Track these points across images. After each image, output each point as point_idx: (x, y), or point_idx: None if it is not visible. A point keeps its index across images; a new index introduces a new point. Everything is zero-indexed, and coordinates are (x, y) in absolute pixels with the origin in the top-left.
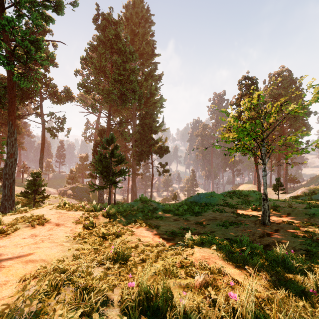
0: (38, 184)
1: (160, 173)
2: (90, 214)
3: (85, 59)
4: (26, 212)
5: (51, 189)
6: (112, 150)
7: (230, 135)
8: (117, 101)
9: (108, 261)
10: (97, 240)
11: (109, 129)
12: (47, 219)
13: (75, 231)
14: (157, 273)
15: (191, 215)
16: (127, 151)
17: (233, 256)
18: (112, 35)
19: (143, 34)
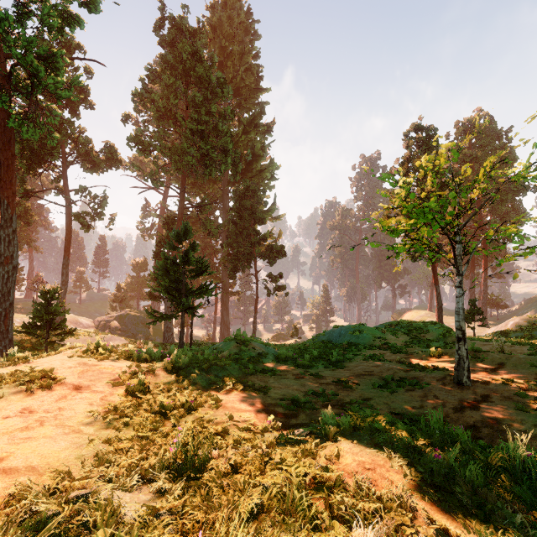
0: (53, 310)
1: (270, 291)
2: (142, 367)
3: (141, 94)
4: (25, 362)
5: (83, 319)
6: (187, 252)
7: (400, 220)
8: (195, 168)
9: (163, 476)
10: (150, 421)
11: (183, 216)
12: (59, 377)
13: (108, 401)
14: (266, 509)
15: (326, 366)
16: (214, 254)
17: (421, 462)
18: (188, 54)
19: (240, 54)
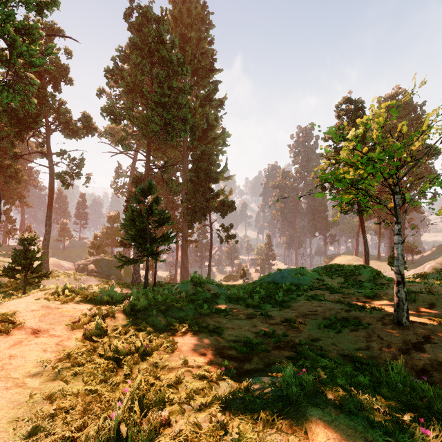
0: (30, 256)
1: (223, 239)
2: (102, 310)
3: (112, 70)
4: None
5: (65, 263)
6: (151, 205)
7: (347, 171)
8: (159, 134)
9: None
10: (101, 370)
11: (149, 175)
12: (20, 321)
13: (64, 346)
14: None
15: (273, 306)
16: (175, 208)
17: (406, 438)
18: (153, 38)
19: (197, 40)
